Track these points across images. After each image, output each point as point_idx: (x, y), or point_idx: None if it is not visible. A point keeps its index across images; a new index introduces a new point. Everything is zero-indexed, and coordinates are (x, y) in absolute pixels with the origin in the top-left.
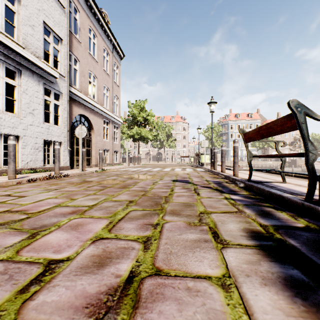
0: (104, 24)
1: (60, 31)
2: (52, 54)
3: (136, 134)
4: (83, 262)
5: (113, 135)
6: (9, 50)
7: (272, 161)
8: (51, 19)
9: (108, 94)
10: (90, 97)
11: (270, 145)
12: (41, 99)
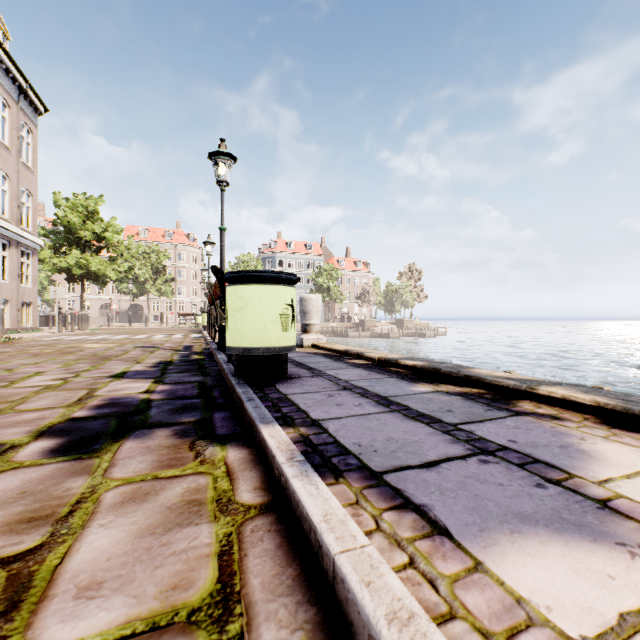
0: None
1: None
2: None
3: (77, 267)
4: (58, 370)
5: (20, 271)
6: None
7: (337, 322)
8: None
9: (8, 188)
10: None
11: (333, 298)
12: None
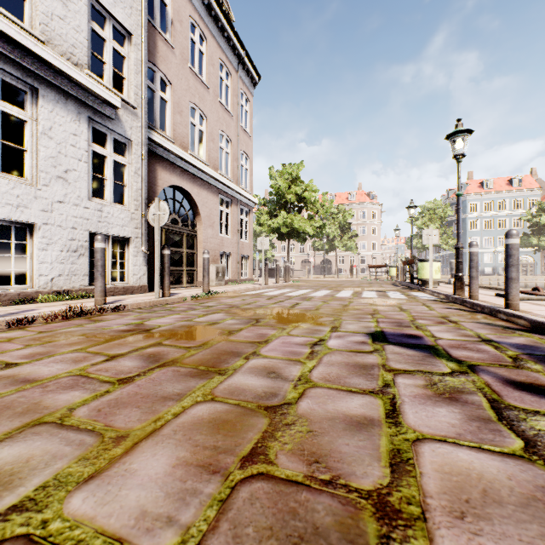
0: (221, 15)
1: (127, 17)
2: (109, 63)
3: (284, 226)
4: None
5: (239, 227)
6: (6, 43)
7: None
8: None
9: (230, 150)
10: (193, 154)
11: None
12: (83, 151)
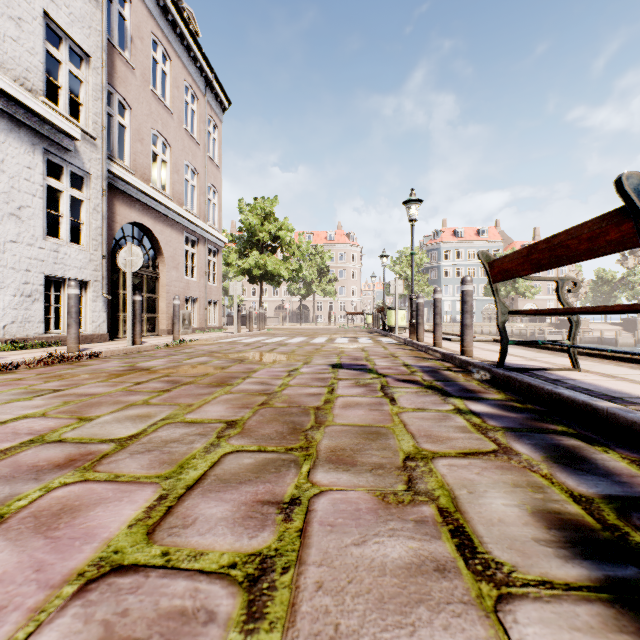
0: (187, 33)
1: (86, 38)
2: (65, 87)
3: (256, 268)
4: None
5: (207, 269)
6: None
7: (524, 322)
8: (63, 9)
9: (196, 182)
10: (156, 187)
11: (520, 292)
12: (38, 185)
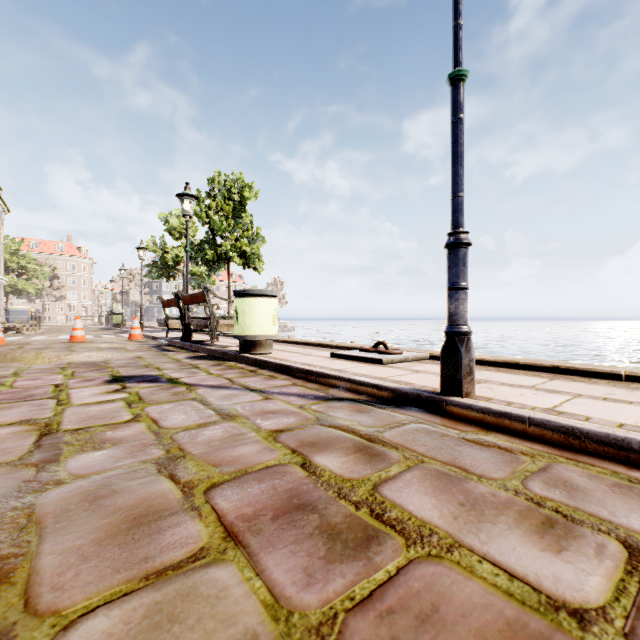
0: (1, 200)
1: None
2: None
3: (8, 286)
4: None
5: (1, 296)
6: None
7: None
8: None
9: None
10: None
11: None
12: None
